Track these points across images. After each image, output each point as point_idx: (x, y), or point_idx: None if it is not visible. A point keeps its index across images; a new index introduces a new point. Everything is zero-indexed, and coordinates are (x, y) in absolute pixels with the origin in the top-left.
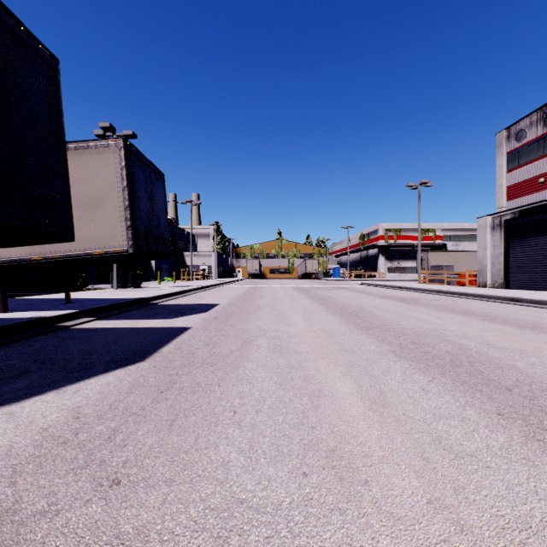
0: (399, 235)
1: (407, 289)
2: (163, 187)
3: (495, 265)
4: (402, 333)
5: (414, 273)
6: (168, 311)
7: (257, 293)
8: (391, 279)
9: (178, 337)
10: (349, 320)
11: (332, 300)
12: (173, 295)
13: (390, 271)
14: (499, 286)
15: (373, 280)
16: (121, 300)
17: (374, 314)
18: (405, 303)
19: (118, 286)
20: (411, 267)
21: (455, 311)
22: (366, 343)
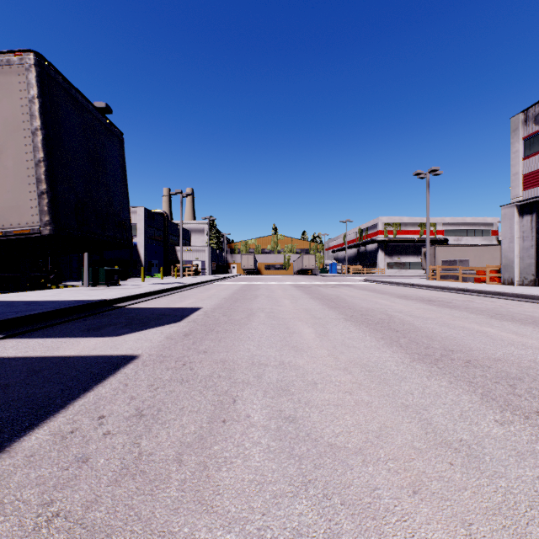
0: (399, 230)
1: (420, 286)
2: (120, 149)
3: (524, 259)
4: (506, 374)
5: (415, 268)
6: (127, 320)
7: (251, 292)
8: (391, 275)
9: (96, 386)
10: (389, 339)
11: (342, 301)
12: (150, 294)
13: (389, 267)
14: (530, 284)
15: (372, 276)
16: (69, 304)
17: (415, 325)
18: (438, 307)
19: (90, 284)
20: (411, 263)
21: (520, 320)
22: (466, 408)
